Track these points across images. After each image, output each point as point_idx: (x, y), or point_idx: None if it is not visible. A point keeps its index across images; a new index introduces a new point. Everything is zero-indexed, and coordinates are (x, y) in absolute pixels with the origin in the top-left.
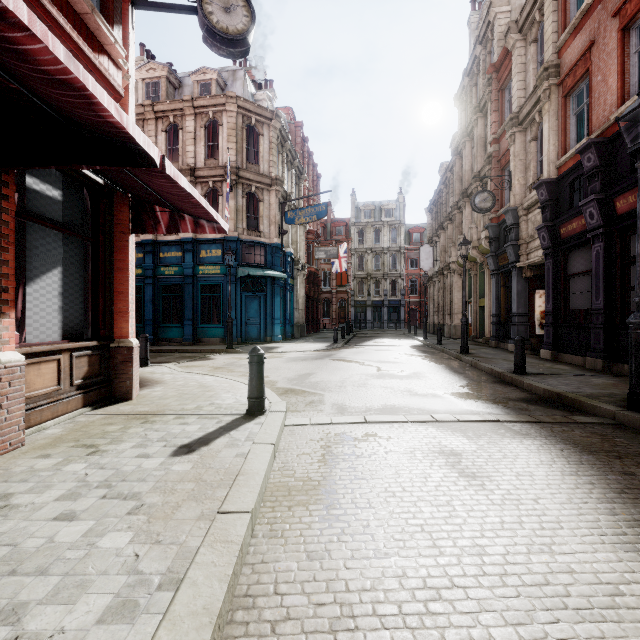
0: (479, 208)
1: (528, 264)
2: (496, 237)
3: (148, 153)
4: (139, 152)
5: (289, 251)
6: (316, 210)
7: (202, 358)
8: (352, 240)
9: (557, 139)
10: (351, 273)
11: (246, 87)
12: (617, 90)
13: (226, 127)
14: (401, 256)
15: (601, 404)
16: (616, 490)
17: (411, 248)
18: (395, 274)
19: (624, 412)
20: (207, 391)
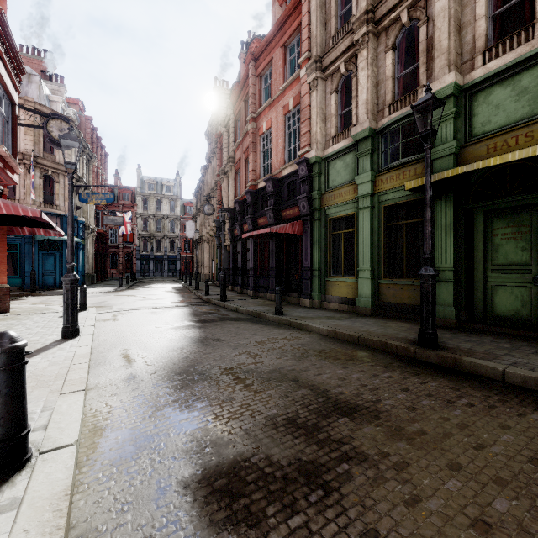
0: (206, 213)
1: (228, 244)
2: (219, 227)
3: (51, 224)
4: (47, 224)
5: (82, 220)
6: (106, 196)
7: (15, 299)
8: (137, 206)
9: (234, 190)
10: (136, 233)
11: (42, 91)
12: (244, 183)
13: (24, 122)
14: (178, 222)
15: (215, 300)
16: (188, 312)
17: (185, 217)
18: (173, 235)
19: (217, 301)
20: (49, 308)
